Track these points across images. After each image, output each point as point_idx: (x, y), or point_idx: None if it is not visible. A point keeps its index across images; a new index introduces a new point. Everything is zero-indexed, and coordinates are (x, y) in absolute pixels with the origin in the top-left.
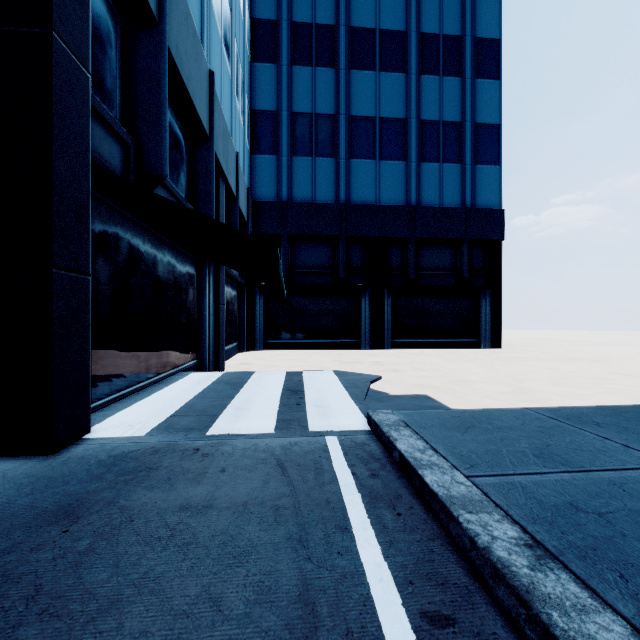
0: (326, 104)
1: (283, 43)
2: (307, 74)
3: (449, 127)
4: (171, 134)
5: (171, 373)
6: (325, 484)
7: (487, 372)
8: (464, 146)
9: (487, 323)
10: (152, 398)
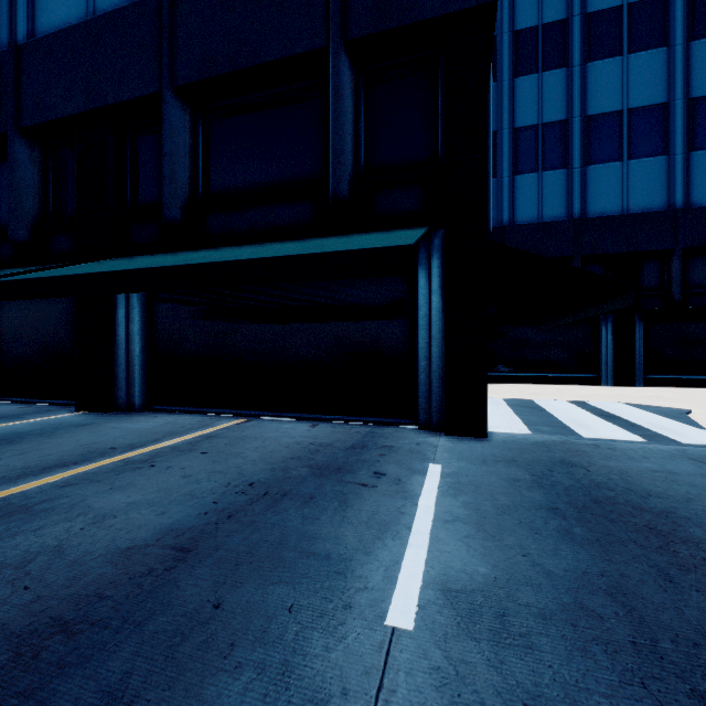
0: (555, 110)
1: (504, 57)
2: (532, 83)
3: None
4: None
5: None
6: None
7: None
8: None
9: None
10: None
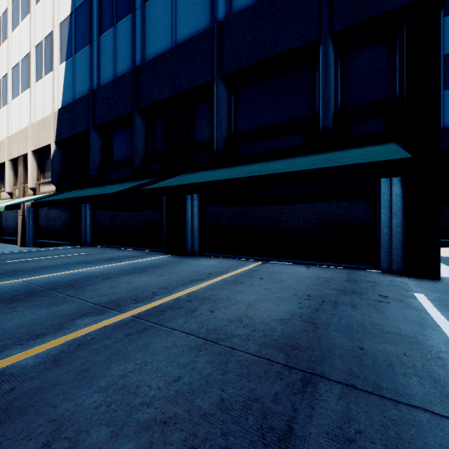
0: None
1: None
2: None
3: None
4: None
5: None
6: None
7: None
8: None
9: None
10: None
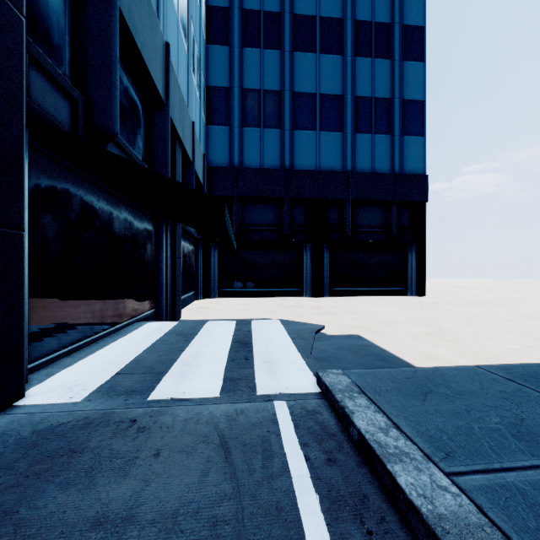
0: (273, 82)
1: (235, 28)
2: (256, 55)
3: (380, 103)
4: (127, 98)
5: (128, 323)
6: (275, 476)
7: (409, 315)
8: (393, 119)
9: (413, 274)
10: (102, 352)
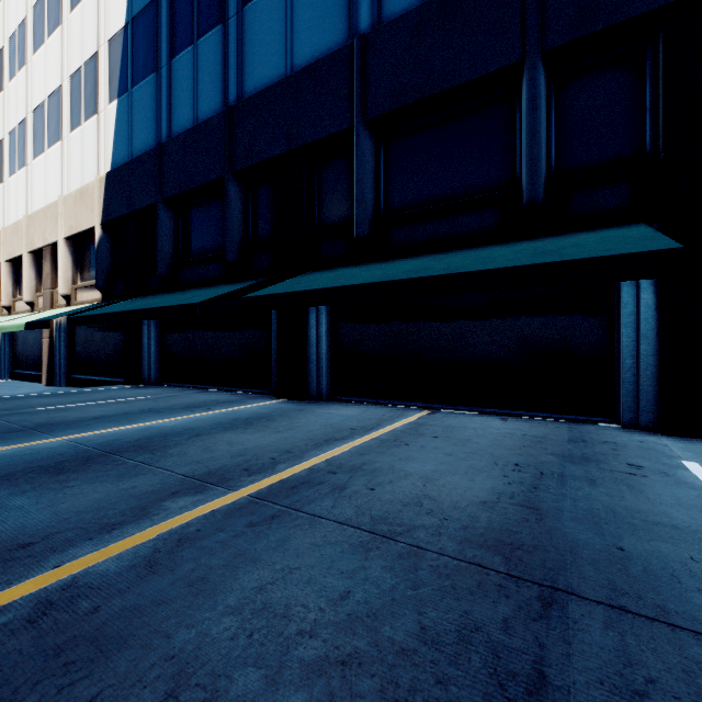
0: None
1: None
2: None
3: None
4: None
5: None
6: None
7: None
8: None
9: None
10: None
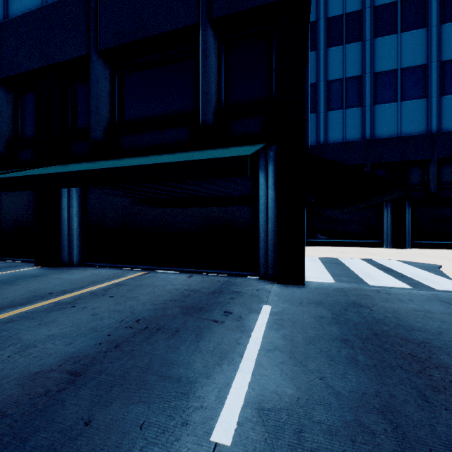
0: (354, 69)
1: (320, 35)
2: (339, 51)
3: None
4: None
5: None
6: None
7: None
8: None
9: None
10: None
